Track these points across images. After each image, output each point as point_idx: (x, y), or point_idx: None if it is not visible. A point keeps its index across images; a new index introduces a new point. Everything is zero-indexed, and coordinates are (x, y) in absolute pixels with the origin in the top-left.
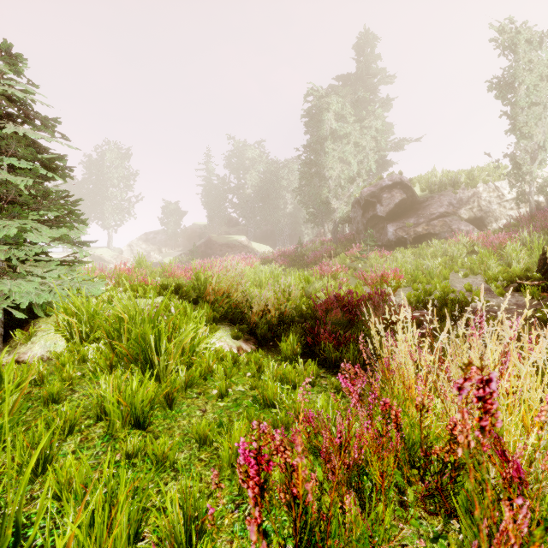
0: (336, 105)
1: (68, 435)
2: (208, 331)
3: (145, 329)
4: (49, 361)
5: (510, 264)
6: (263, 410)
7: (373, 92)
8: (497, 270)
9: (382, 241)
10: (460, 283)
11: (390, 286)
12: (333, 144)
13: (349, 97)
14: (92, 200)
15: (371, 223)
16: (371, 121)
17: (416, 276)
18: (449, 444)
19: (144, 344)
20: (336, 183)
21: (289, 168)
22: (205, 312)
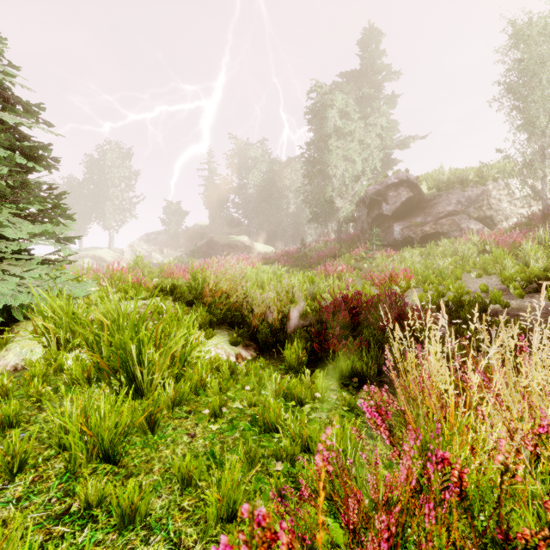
0: (340, 102)
1: (19, 472)
2: (203, 337)
3: (124, 337)
4: (23, 371)
5: (528, 263)
6: (263, 435)
7: (378, 89)
8: (513, 269)
9: (388, 241)
10: (473, 284)
11: (399, 287)
12: (337, 141)
13: (354, 93)
14: (93, 201)
15: (376, 222)
16: (376, 118)
17: (426, 276)
18: (548, 530)
19: (124, 354)
20: (341, 182)
21: (292, 167)
22: (201, 316)
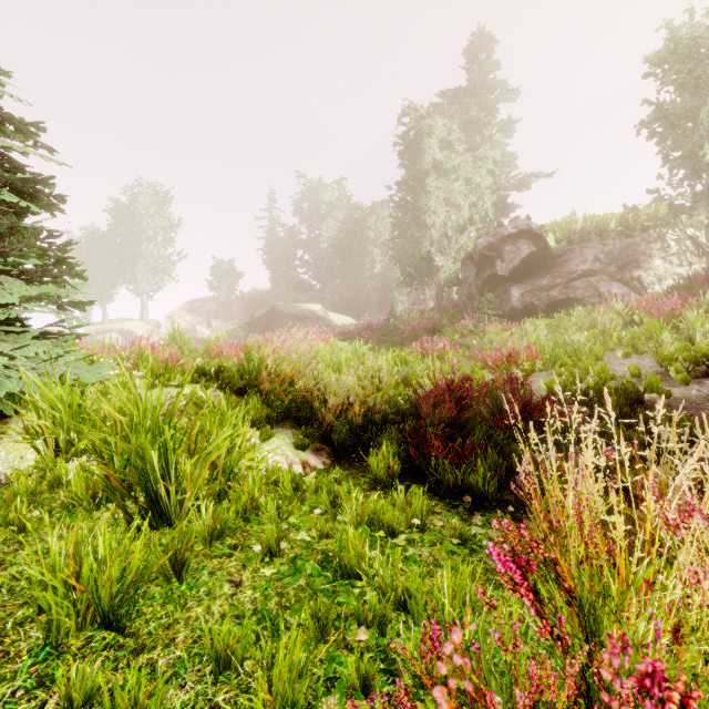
0: (440, 129)
1: None
2: (258, 438)
3: (140, 440)
4: (8, 486)
5: (693, 338)
6: (339, 583)
7: (490, 113)
8: (672, 347)
9: (503, 310)
10: (620, 366)
11: (520, 370)
12: (437, 180)
13: (458, 117)
14: (120, 258)
15: (488, 285)
16: (487, 149)
17: (556, 355)
18: None
19: (142, 465)
20: (441, 233)
21: (378, 215)
22: (254, 409)
